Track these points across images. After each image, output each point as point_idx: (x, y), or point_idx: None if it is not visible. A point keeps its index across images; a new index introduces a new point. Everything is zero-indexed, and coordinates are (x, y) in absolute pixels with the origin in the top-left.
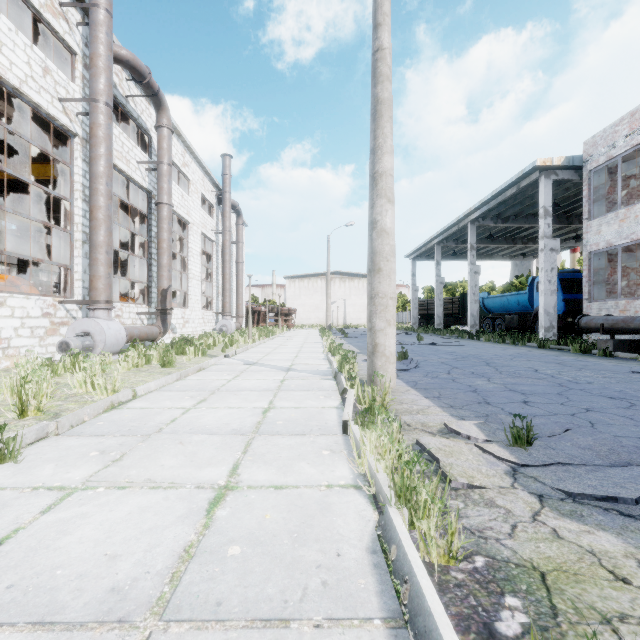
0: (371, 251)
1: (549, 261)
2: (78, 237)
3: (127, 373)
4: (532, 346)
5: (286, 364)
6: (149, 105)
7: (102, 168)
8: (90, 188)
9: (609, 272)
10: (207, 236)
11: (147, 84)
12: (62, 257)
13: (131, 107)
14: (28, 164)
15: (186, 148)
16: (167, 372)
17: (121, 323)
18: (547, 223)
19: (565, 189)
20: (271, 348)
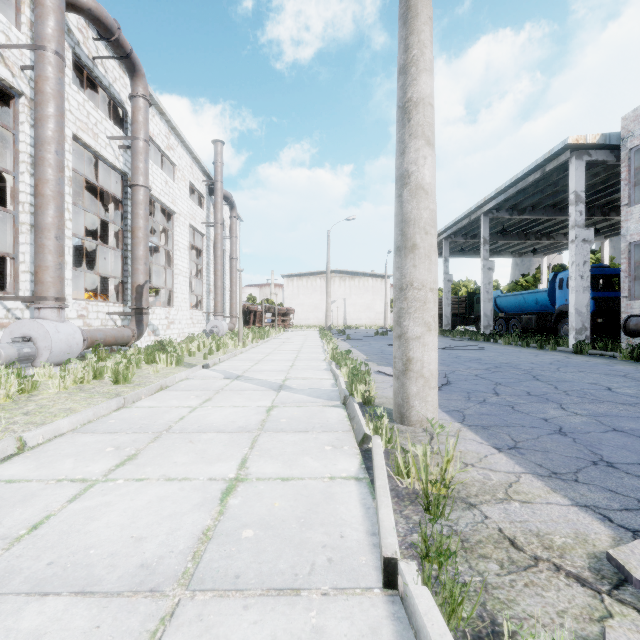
0: (401, 219)
1: (581, 254)
2: (24, 219)
3: (59, 394)
4: (564, 351)
5: (278, 378)
6: (124, 74)
7: (50, 132)
8: (35, 157)
9: None
10: (196, 229)
11: (116, 42)
12: (9, 245)
13: (100, 72)
14: None
15: (171, 129)
16: (115, 392)
17: (86, 324)
18: (579, 210)
19: (593, 175)
20: (263, 353)
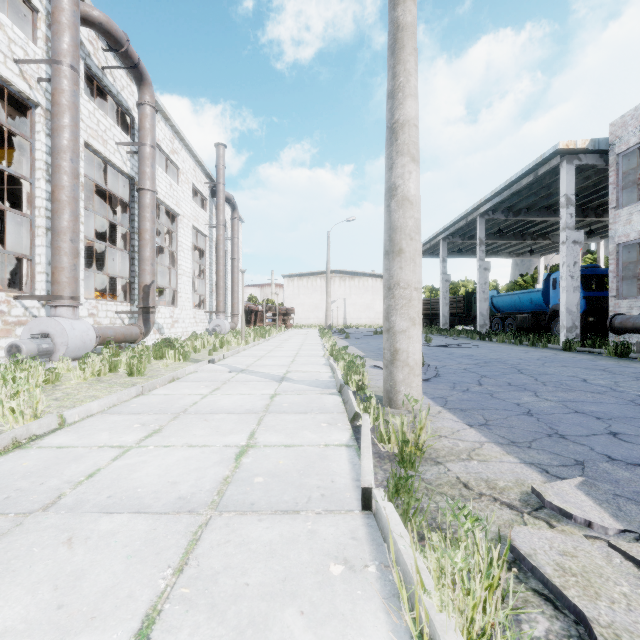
0: (389, 227)
1: (571, 255)
2: (40, 223)
3: (81, 384)
4: (554, 348)
5: (280, 371)
6: (131, 82)
7: (66, 141)
8: (51, 165)
9: (639, 266)
10: (199, 230)
11: (125, 53)
12: (25, 247)
13: (109, 81)
14: (1, 149)
15: (175, 134)
16: (131, 383)
17: (96, 323)
18: (569, 213)
19: (585, 178)
20: (265, 351)
